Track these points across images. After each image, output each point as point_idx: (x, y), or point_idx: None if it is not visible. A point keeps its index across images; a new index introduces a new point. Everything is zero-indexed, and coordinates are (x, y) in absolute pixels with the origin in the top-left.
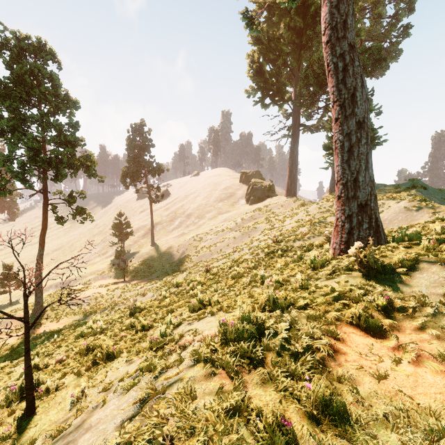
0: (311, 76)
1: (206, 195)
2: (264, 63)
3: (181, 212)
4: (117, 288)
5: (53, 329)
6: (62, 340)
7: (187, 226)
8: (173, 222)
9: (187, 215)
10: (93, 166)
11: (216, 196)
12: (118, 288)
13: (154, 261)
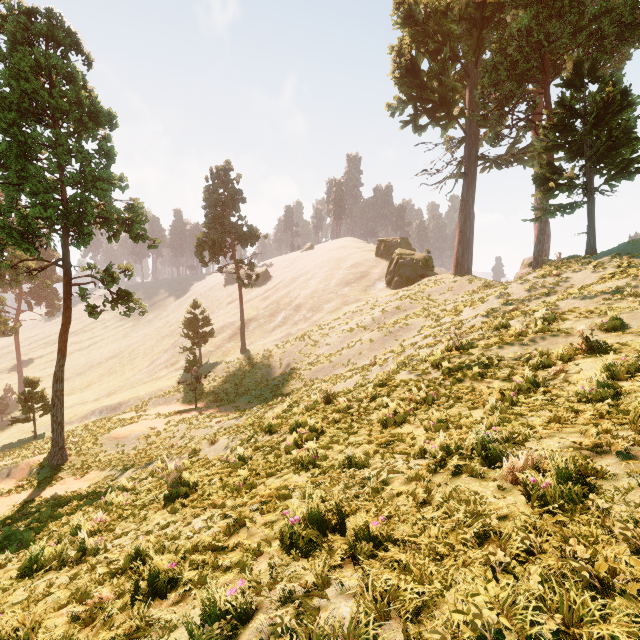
0: (502, 66)
1: (325, 277)
2: (419, 56)
3: (287, 302)
4: (182, 420)
5: (72, 490)
6: (1, 567)
7: (295, 323)
8: (274, 318)
9: (295, 306)
10: (140, 222)
11: (339, 277)
12: (183, 422)
13: (244, 376)
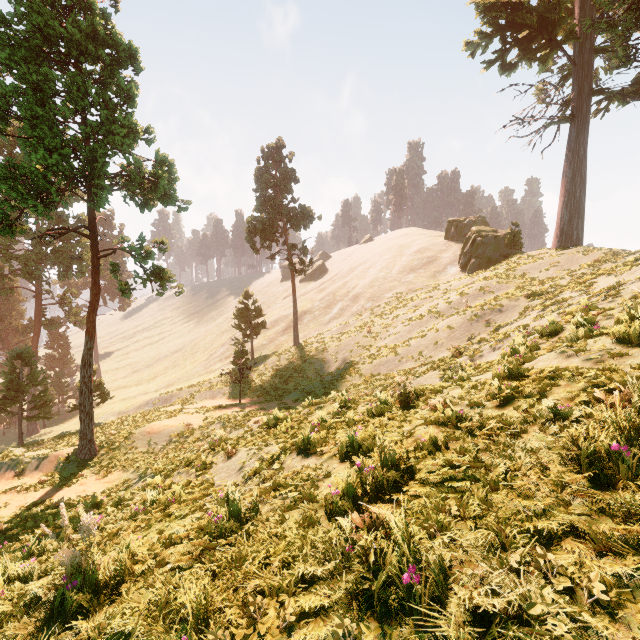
0: None
1: (385, 264)
2: None
3: (343, 293)
4: (220, 417)
5: (85, 494)
6: None
7: (352, 314)
8: (330, 310)
9: (352, 296)
10: (167, 179)
11: (403, 264)
12: (220, 419)
13: (295, 370)
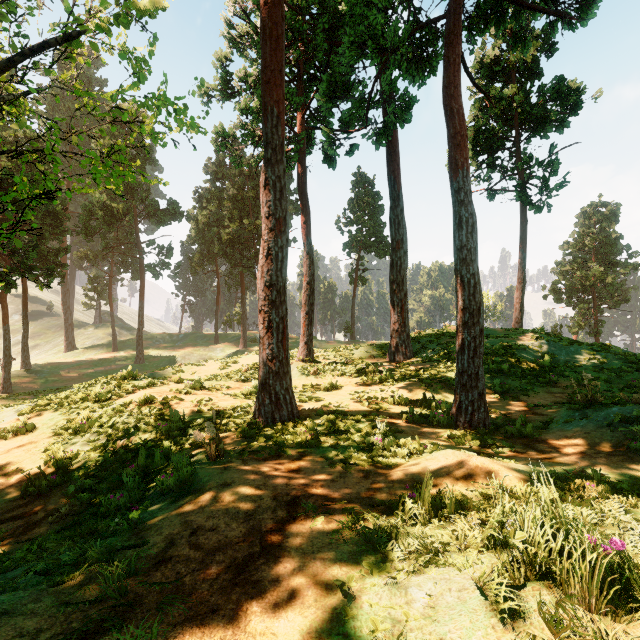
0: None
1: None
2: None
3: None
4: None
5: None
6: None
7: None
8: None
9: None
10: None
11: None
12: None
13: None
